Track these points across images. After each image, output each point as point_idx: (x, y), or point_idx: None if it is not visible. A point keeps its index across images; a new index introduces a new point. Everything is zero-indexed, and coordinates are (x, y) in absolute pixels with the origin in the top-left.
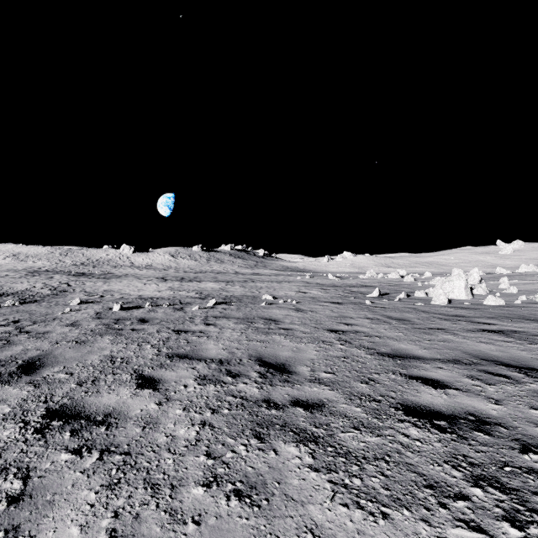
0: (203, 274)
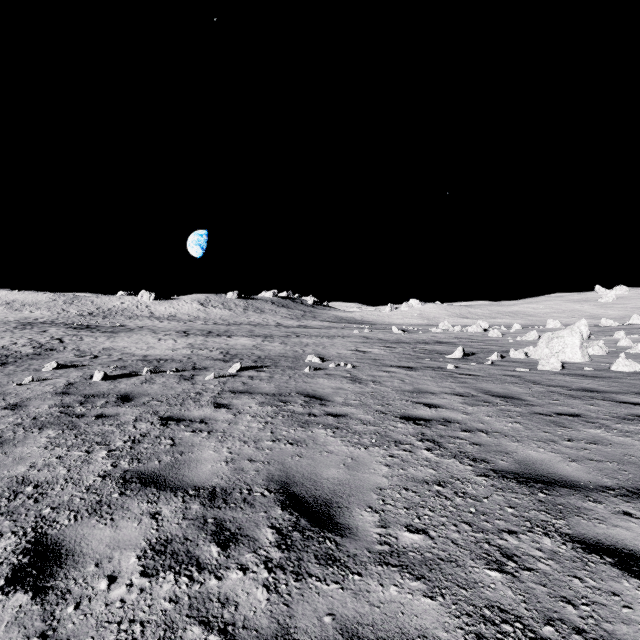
0: (236, 327)
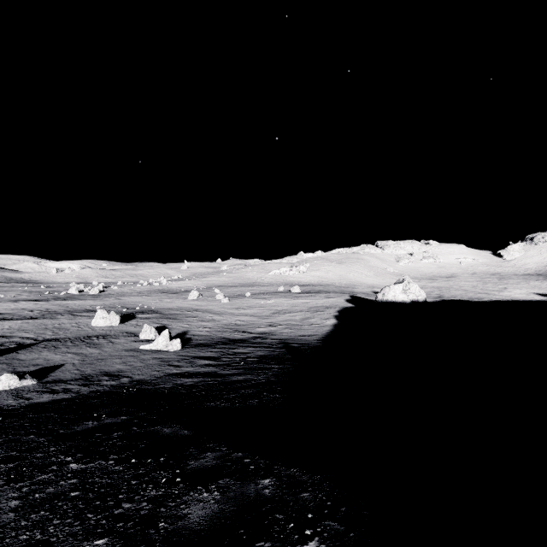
0: None
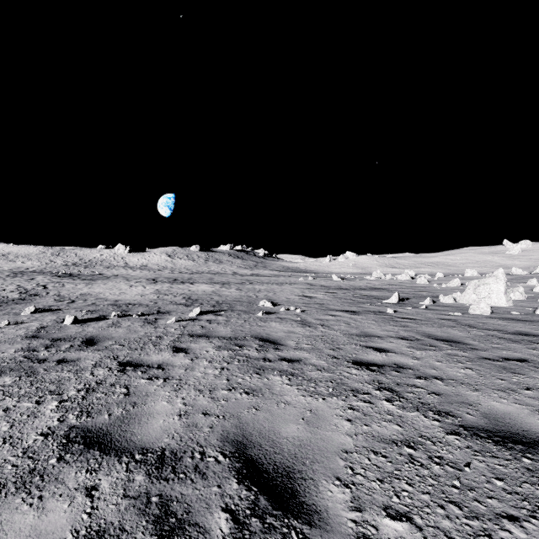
0: (198, 275)
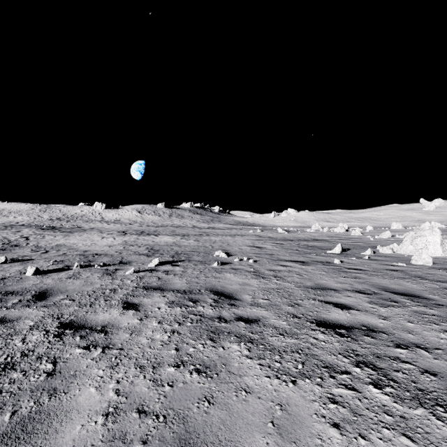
0: (163, 228)
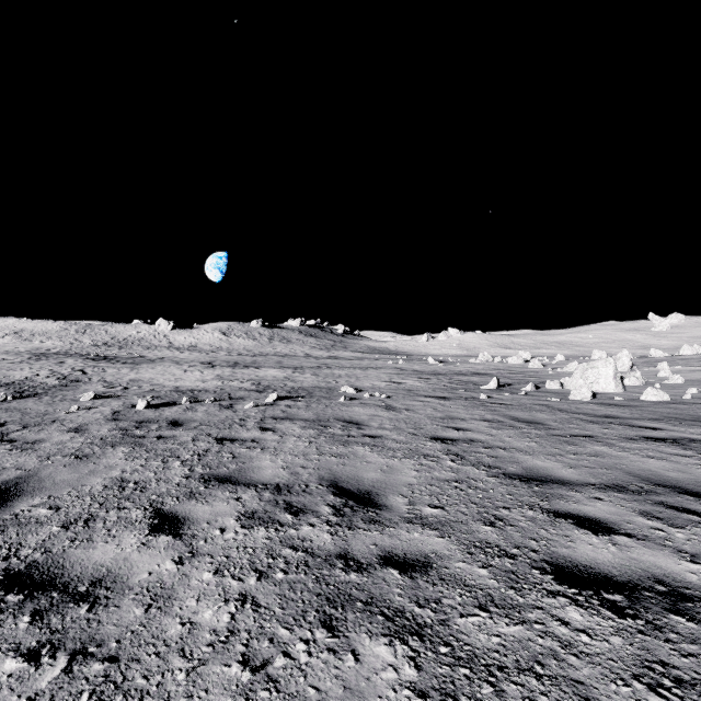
0: (263, 358)
